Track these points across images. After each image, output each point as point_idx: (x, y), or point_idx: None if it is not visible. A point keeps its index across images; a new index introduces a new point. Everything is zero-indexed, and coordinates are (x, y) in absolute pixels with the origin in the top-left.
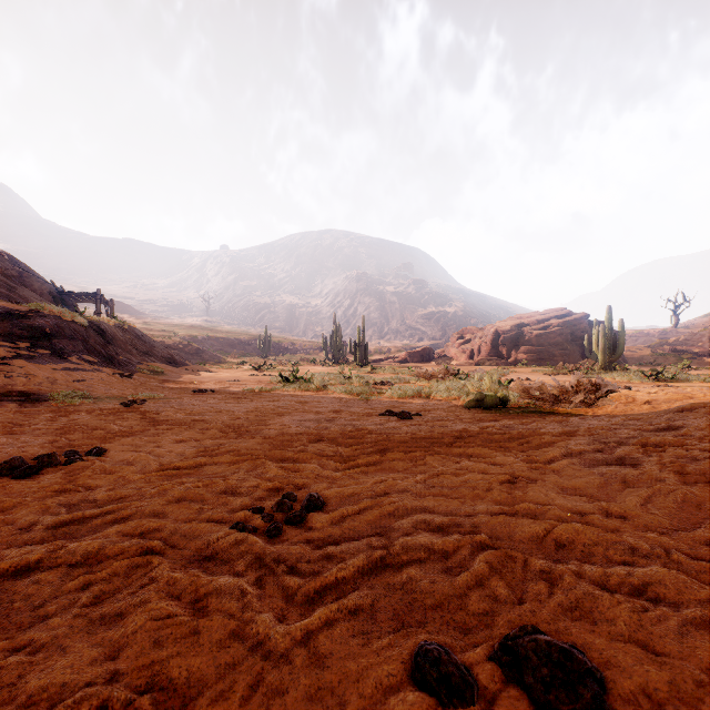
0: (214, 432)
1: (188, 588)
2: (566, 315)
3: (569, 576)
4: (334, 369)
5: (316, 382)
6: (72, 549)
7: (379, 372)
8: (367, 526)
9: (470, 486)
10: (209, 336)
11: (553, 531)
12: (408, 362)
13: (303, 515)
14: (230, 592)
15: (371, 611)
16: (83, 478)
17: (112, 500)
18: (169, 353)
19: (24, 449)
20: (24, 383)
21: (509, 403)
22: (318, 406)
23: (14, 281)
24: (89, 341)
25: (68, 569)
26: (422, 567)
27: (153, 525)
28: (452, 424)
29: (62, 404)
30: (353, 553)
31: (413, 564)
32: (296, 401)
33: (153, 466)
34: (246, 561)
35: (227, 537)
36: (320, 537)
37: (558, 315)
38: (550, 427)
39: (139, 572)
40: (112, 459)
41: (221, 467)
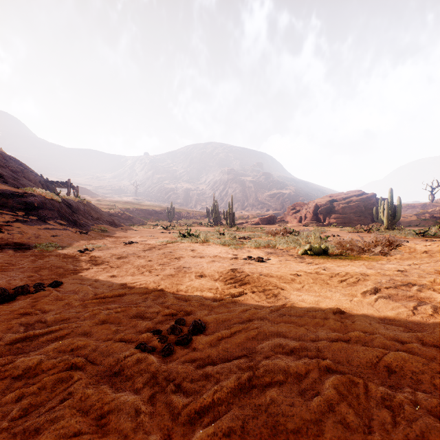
0: (134, 270)
1: (95, 404)
2: (361, 194)
3: (409, 406)
4: (213, 229)
5: (202, 237)
6: (17, 364)
7: (242, 230)
8: (237, 348)
9: (311, 315)
10: (136, 208)
11: (384, 359)
12: (260, 224)
13: (189, 338)
14: (126, 412)
15: (241, 434)
16: (42, 304)
17: (57, 321)
18: (111, 218)
19: (10, 282)
20: (20, 237)
21: (329, 251)
22: (203, 253)
23: (18, 174)
24: (61, 211)
25: (10, 382)
26: (281, 389)
27: (80, 343)
28: (292, 266)
29: (41, 251)
30: (226, 374)
31: (274, 385)
32: (189, 249)
33: (90, 295)
34: (144, 379)
35: (132, 357)
36: (201, 357)
37: (356, 194)
38: (361, 269)
39: (61, 387)
40: (64, 290)
41: (135, 296)
